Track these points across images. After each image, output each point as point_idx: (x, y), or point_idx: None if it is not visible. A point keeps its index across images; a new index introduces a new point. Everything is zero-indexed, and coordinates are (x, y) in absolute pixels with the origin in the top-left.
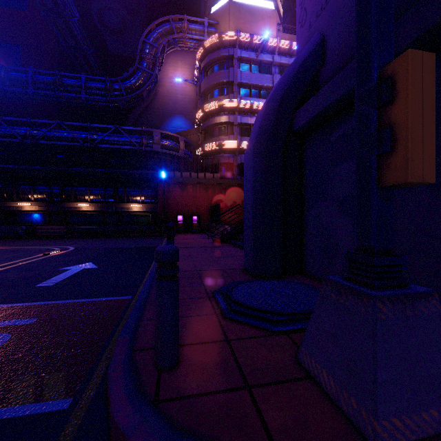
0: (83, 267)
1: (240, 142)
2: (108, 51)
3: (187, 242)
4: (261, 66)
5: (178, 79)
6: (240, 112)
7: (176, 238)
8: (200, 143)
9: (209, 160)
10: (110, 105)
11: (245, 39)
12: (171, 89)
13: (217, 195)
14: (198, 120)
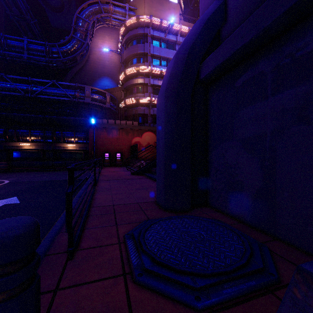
0: (4, 203)
1: (153, 99)
2: (50, 24)
3: (110, 175)
4: (168, 43)
5: (106, 49)
6: (152, 76)
7: (102, 171)
8: (123, 98)
9: (130, 111)
10: (49, 64)
11: (156, 22)
12: (100, 56)
13: (135, 137)
14: (121, 81)
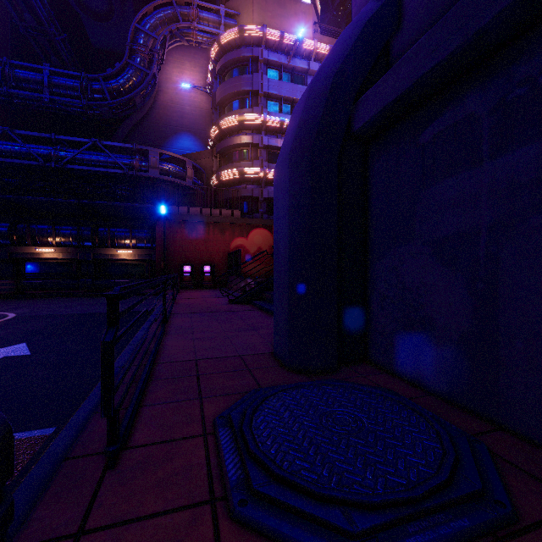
0: (3, 354)
1: (267, 171)
2: (90, 43)
3: (192, 304)
4: (294, 74)
5: (186, 85)
6: (267, 132)
7: (179, 297)
8: (215, 170)
9: (227, 192)
10: (88, 111)
11: (274, 37)
12: (177, 97)
13: (237, 238)
14: (211, 139)
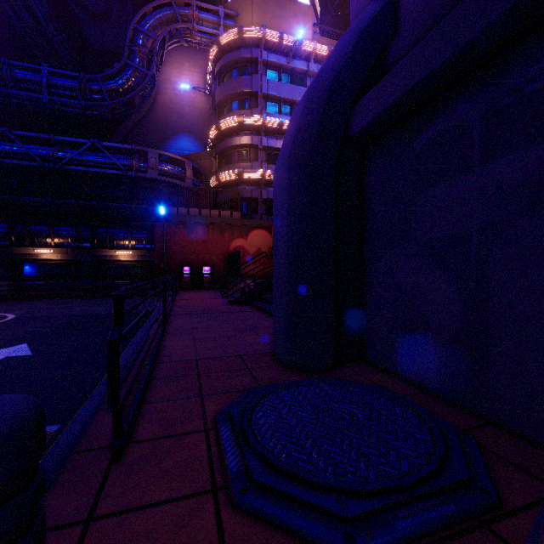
0: (5, 355)
1: (267, 172)
2: (88, 43)
3: (191, 305)
4: (293, 75)
5: (185, 85)
6: (266, 133)
7: (178, 298)
8: (214, 171)
9: (226, 193)
10: (86, 112)
11: (273, 38)
12: (176, 98)
13: (236, 239)
14: (211, 140)
